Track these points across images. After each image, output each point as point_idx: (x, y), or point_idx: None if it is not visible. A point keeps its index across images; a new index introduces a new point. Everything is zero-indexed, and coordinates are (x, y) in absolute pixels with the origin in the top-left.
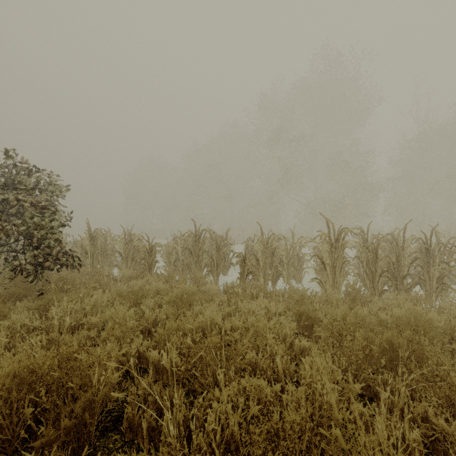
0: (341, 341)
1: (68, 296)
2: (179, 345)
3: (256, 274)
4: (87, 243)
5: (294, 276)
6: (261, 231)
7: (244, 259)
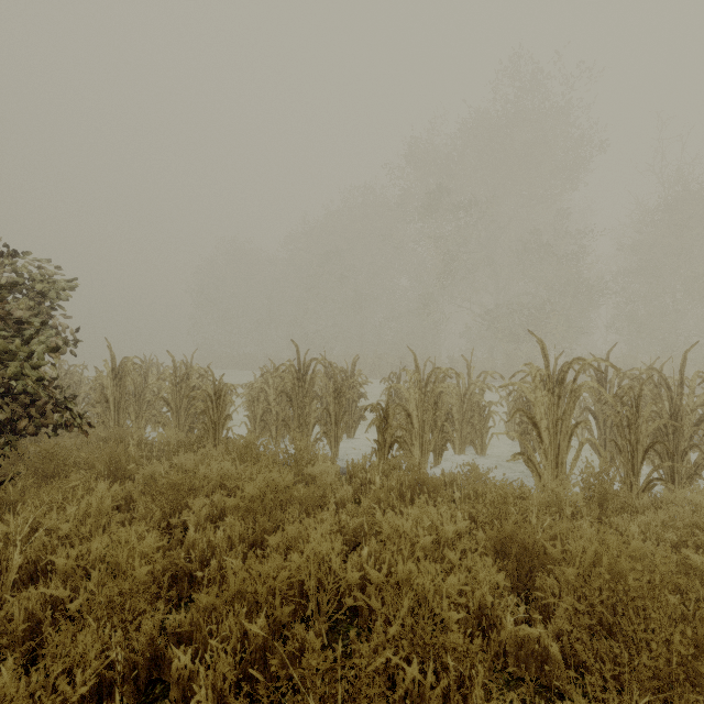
0: (613, 626)
1: (34, 499)
2: (228, 676)
3: (407, 441)
4: (107, 383)
5: (473, 442)
6: (416, 362)
7: (384, 416)
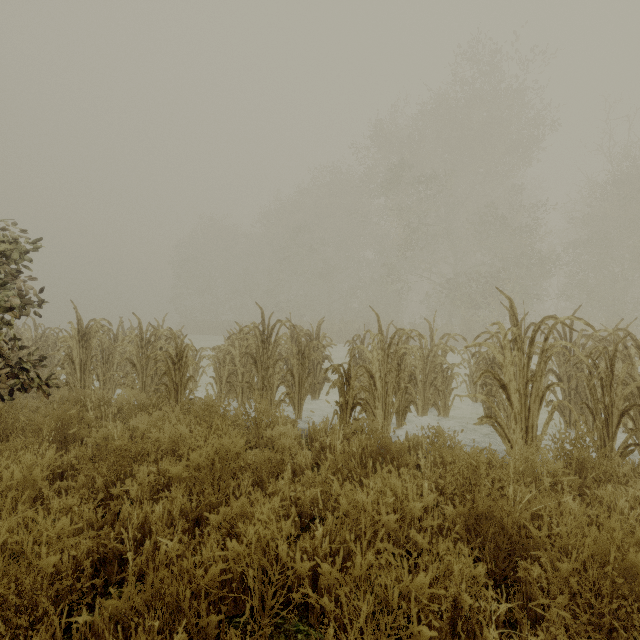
0: None
1: None
2: None
3: (370, 403)
4: (72, 345)
5: (435, 404)
6: (379, 323)
7: (346, 378)
